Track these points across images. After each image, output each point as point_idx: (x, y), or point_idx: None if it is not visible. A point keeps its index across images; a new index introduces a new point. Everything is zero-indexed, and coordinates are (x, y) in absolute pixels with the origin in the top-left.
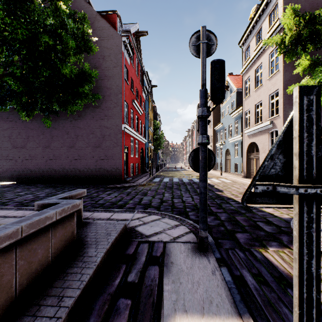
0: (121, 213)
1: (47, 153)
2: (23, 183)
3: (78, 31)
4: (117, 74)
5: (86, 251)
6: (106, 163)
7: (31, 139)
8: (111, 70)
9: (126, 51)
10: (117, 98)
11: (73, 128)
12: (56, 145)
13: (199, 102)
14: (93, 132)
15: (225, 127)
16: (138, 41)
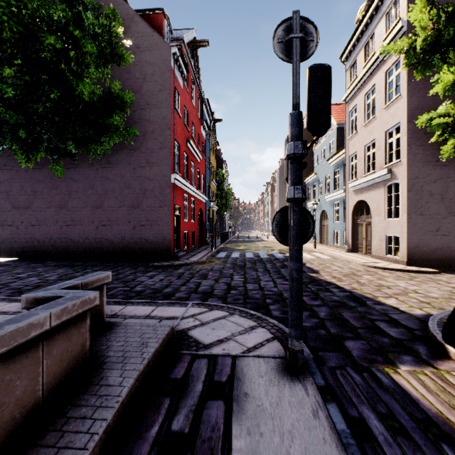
0: (167, 306)
1: (62, 216)
2: (28, 260)
3: (102, 30)
4: (164, 101)
5: (106, 375)
6: (149, 231)
7: (40, 195)
8: (155, 95)
9: (177, 68)
10: (164, 137)
11: (100, 180)
12: (76, 204)
13: (290, 133)
14: (129, 185)
15: (320, 179)
16: (194, 55)
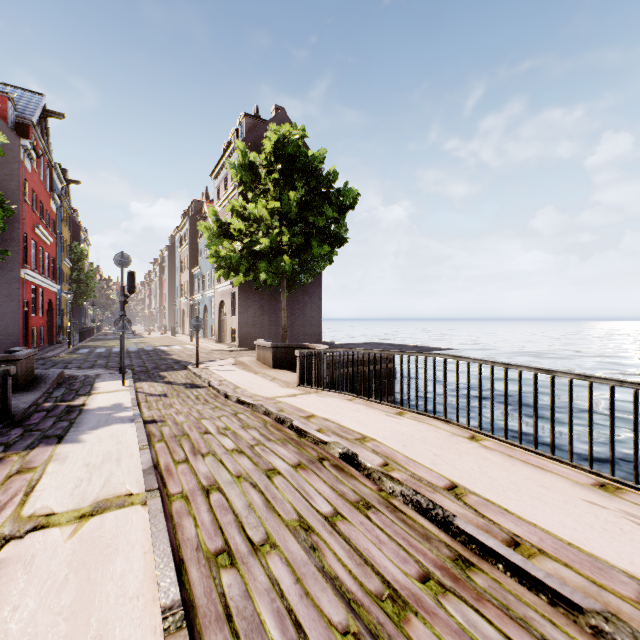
0: None
1: None
2: None
3: None
4: (11, 192)
5: (45, 375)
6: None
7: None
8: None
9: (26, 154)
10: (11, 229)
11: None
12: None
13: (121, 293)
14: None
15: (203, 273)
16: (43, 121)
